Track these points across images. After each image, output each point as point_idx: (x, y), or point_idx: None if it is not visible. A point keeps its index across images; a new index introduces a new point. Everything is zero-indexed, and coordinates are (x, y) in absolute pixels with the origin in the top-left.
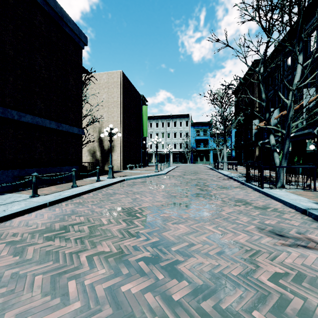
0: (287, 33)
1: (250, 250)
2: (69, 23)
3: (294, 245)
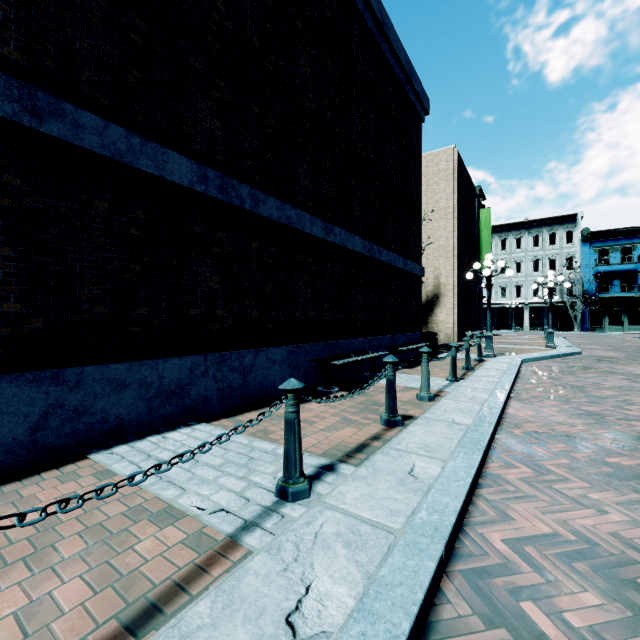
0: None
1: None
2: (415, 83)
3: None
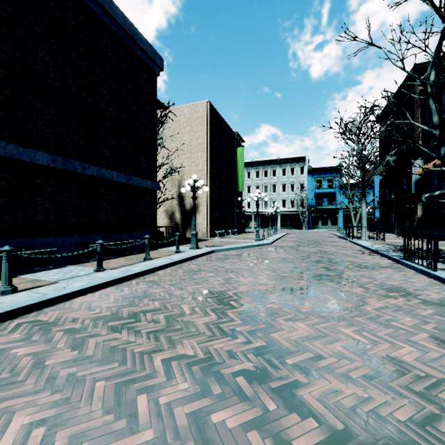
0: None
1: (425, 376)
2: (141, 43)
3: None
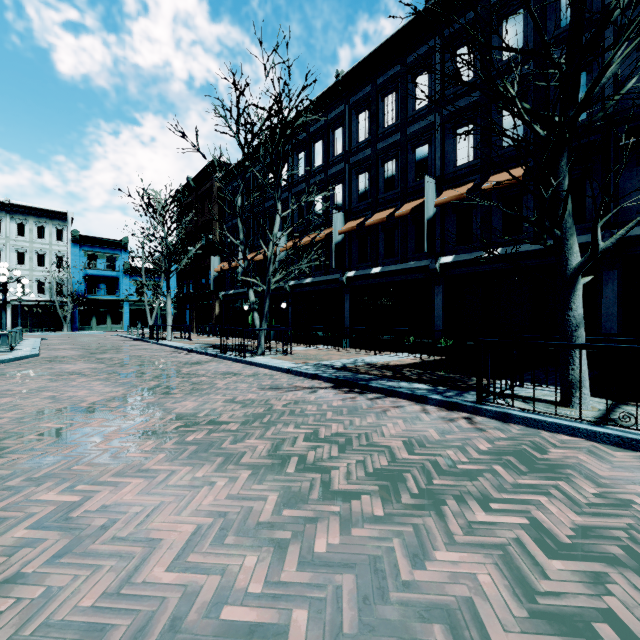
0: (258, 147)
1: (263, 400)
2: None
3: (289, 391)
